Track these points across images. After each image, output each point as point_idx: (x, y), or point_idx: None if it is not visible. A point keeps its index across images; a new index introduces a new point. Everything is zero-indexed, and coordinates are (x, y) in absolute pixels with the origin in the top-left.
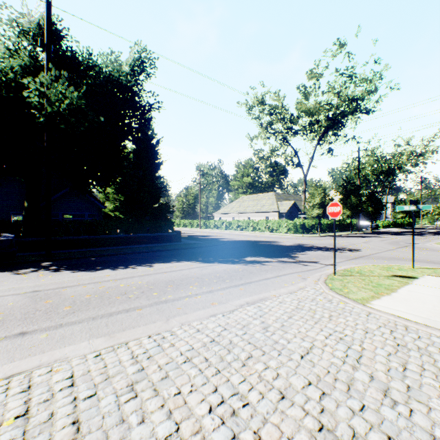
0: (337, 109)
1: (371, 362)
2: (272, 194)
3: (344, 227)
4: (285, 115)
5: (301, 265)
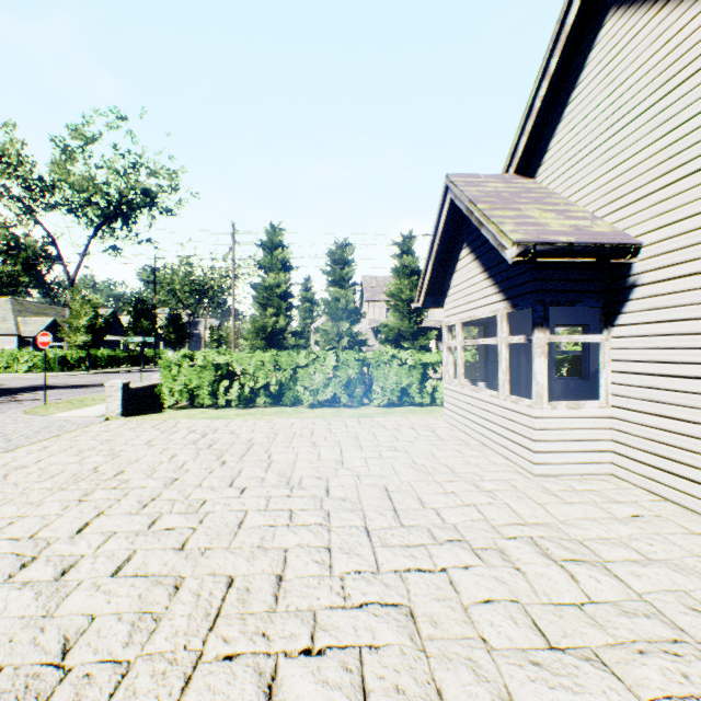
0: (123, 197)
1: (14, 435)
2: (6, 302)
3: (140, 360)
4: (28, 175)
5: (14, 404)
